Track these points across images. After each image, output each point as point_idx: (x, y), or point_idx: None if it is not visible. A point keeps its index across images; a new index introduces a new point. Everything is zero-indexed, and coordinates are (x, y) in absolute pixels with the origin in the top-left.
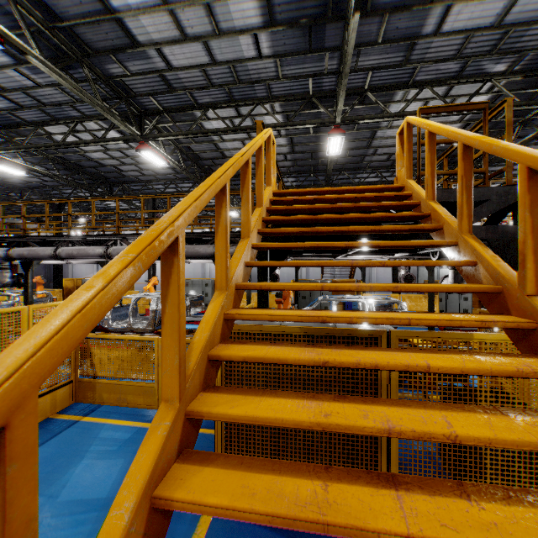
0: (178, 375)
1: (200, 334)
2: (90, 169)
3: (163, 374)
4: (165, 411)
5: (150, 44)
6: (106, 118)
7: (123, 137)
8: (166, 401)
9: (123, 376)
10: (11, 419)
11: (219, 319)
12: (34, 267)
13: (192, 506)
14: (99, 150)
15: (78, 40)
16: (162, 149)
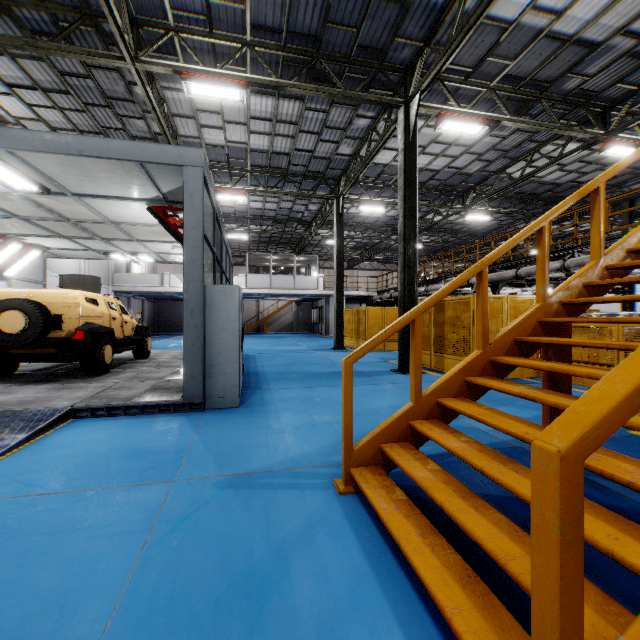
0: (598, 247)
1: (619, 240)
2: (544, 194)
3: (591, 249)
4: (591, 262)
5: (612, 36)
6: (562, 134)
7: (582, 145)
8: (592, 260)
9: (579, 359)
10: (544, 226)
11: (638, 235)
12: (498, 290)
13: (599, 282)
14: (554, 170)
15: (537, 83)
16: (637, 134)
